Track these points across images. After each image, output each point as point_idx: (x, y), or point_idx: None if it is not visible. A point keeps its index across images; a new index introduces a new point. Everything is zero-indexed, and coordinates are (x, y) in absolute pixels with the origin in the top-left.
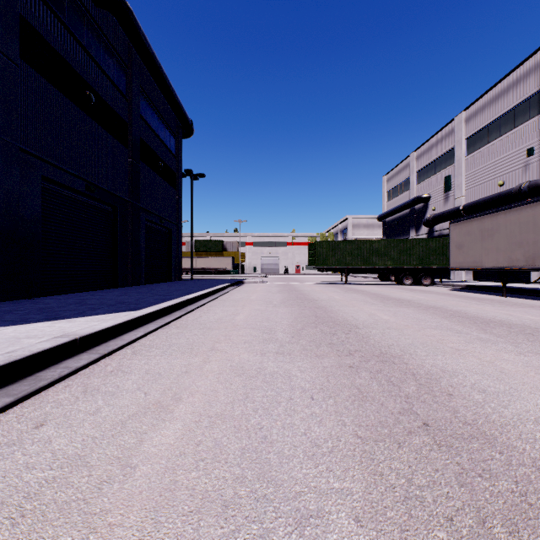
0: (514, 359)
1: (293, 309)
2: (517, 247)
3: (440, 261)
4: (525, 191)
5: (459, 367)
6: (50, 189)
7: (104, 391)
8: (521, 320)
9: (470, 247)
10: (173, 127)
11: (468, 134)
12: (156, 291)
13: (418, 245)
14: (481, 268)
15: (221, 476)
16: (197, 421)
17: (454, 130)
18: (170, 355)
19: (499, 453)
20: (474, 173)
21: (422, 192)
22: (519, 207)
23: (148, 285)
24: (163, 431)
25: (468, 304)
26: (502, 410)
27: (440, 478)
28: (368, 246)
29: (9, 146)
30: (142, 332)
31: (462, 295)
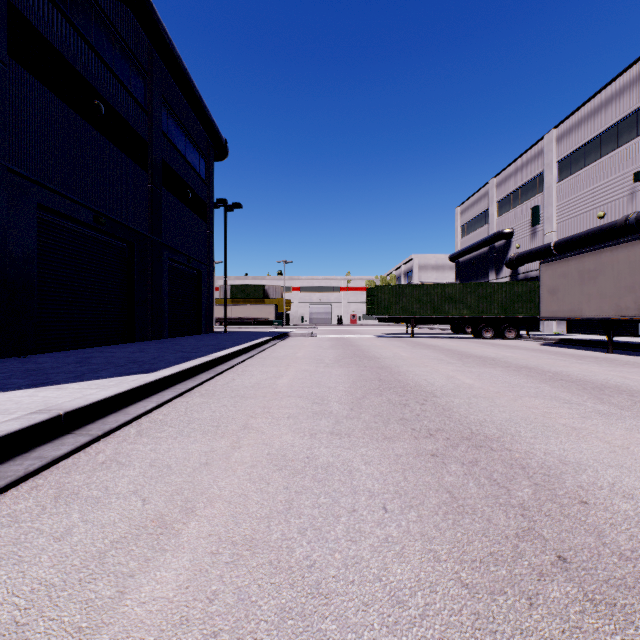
0: None
1: (350, 369)
2: (627, 292)
3: (528, 309)
4: (632, 225)
5: (583, 456)
6: (48, 220)
7: (85, 496)
8: None
9: (566, 292)
10: (203, 148)
11: (560, 156)
12: (180, 346)
13: (501, 291)
14: (580, 318)
15: None
16: (214, 552)
17: (543, 151)
18: (187, 437)
19: None
20: (568, 203)
21: (503, 227)
22: (629, 242)
23: (172, 339)
24: (159, 572)
25: (568, 363)
26: None
27: None
28: (439, 292)
29: None
30: (154, 403)
31: (558, 352)
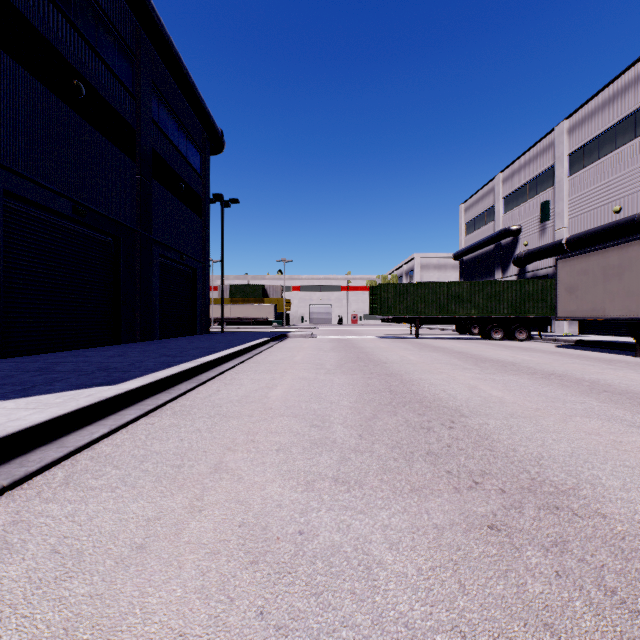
0: None
1: (354, 377)
2: None
3: (539, 309)
4: None
5: None
6: (18, 209)
7: None
8: None
9: (587, 290)
10: (198, 140)
11: (572, 148)
12: (167, 349)
13: (511, 289)
14: (603, 318)
15: None
16: None
17: (553, 144)
18: (130, 487)
19: None
20: (580, 197)
21: (510, 223)
22: None
23: (163, 340)
24: None
25: (599, 368)
26: None
27: None
28: (446, 290)
29: None
30: (106, 428)
31: (579, 355)
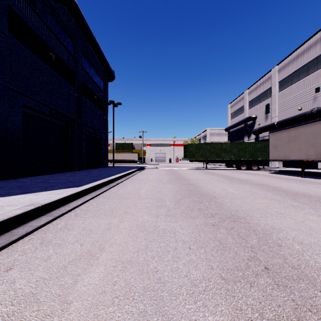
0: (316, 220)
1: (175, 185)
2: (311, 147)
3: (263, 155)
4: (314, 114)
5: (282, 225)
6: (27, 112)
7: (54, 242)
8: (316, 192)
9: (282, 147)
10: (102, 75)
11: (280, 79)
12: (92, 174)
13: (250, 146)
14: (288, 160)
15: (129, 310)
16: (114, 266)
17: (271, 77)
18: (98, 217)
19: (319, 291)
20: (283, 102)
21: (251, 114)
22: (312, 123)
23: (87, 170)
24: (91, 274)
25: (282, 182)
26: (316, 257)
27: (282, 313)
28: (219, 146)
29: (1, 86)
30: (81, 201)
31: (277, 176)
